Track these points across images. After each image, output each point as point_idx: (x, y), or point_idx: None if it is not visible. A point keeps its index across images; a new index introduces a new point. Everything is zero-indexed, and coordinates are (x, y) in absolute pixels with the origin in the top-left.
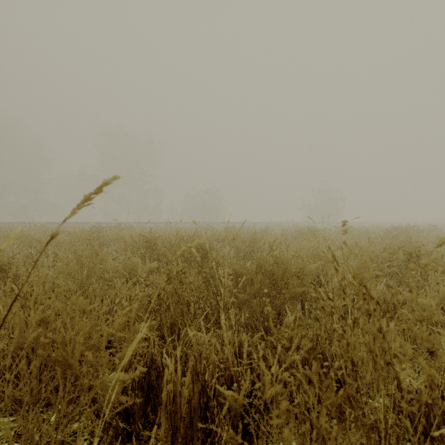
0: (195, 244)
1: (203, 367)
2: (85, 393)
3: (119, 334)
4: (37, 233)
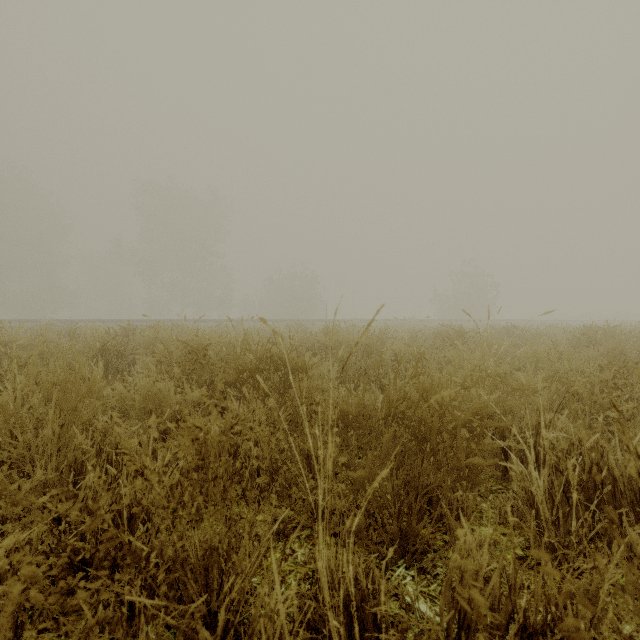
0: None
1: None
2: None
3: None
4: (22, 338)
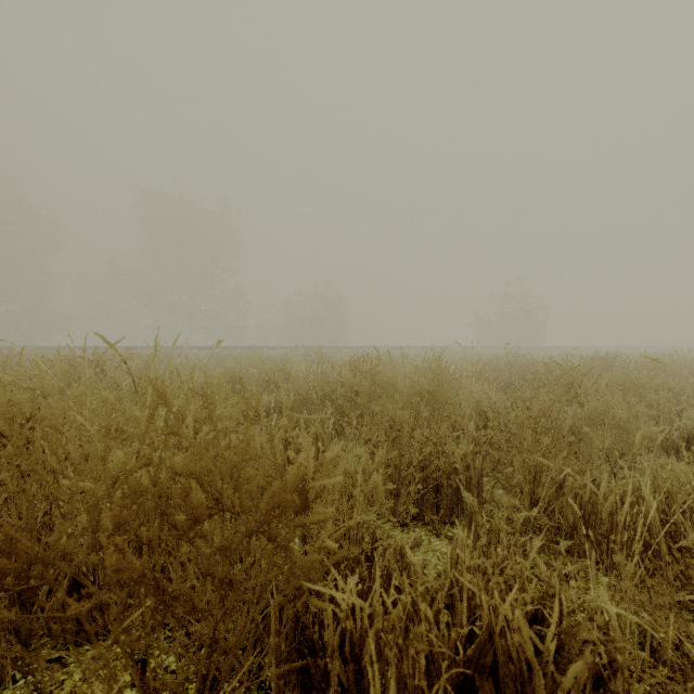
0: None
1: None
2: None
3: None
4: None
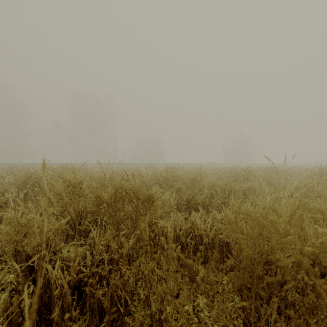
0: None
1: None
2: None
3: None
4: None
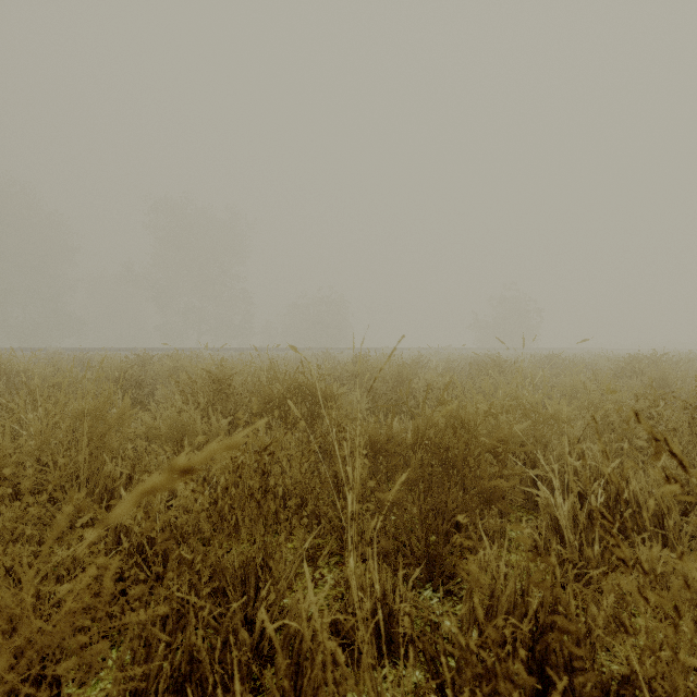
0: (223, 445)
1: None
2: None
3: (32, 690)
4: (35, 367)
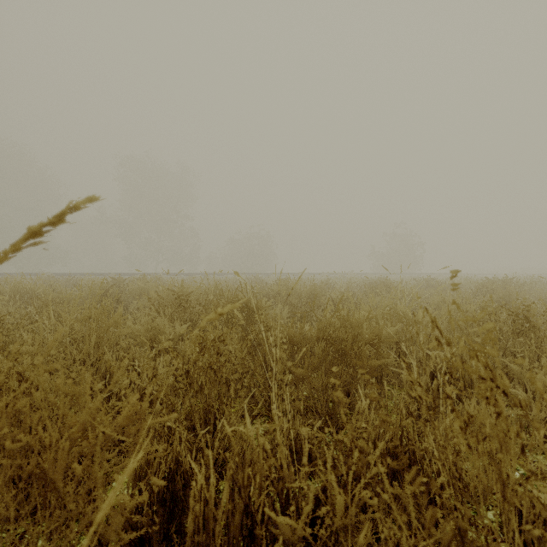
0: (229, 307)
1: (246, 478)
2: (72, 525)
3: (122, 437)
4: (40, 287)
